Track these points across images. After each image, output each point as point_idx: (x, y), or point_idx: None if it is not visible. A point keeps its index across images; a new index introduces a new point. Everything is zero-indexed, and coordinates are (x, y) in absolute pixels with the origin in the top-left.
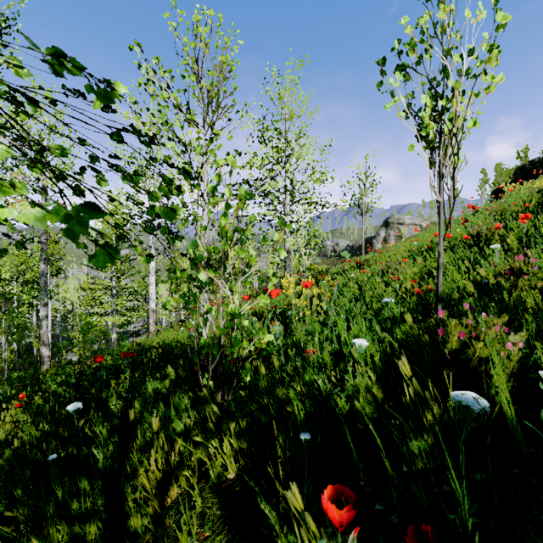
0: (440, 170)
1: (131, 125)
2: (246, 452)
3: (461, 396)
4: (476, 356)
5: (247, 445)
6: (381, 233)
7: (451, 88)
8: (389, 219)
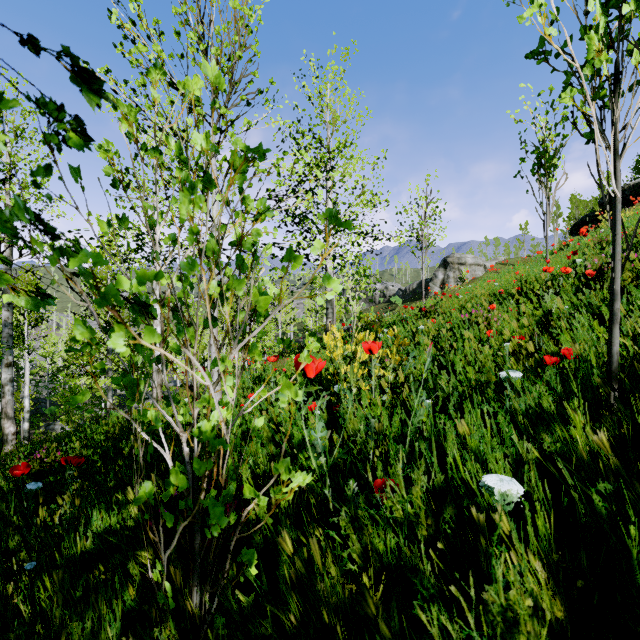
0: (616, 141)
1: None
2: None
3: None
4: None
5: None
6: (439, 275)
7: None
8: (448, 258)
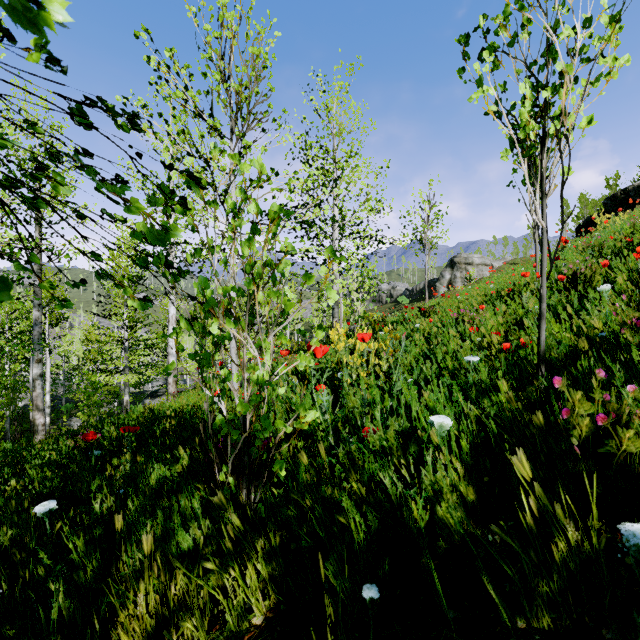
0: (543, 186)
1: (99, 97)
2: (280, 582)
3: (639, 536)
4: (622, 449)
5: (281, 571)
6: (446, 275)
7: (560, 74)
8: (454, 258)
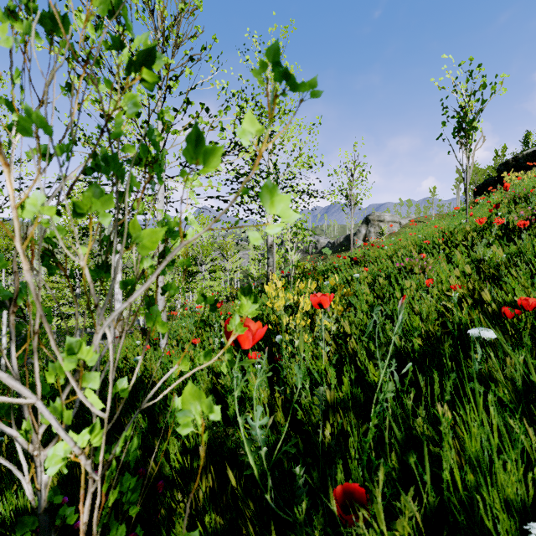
0: None
1: None
2: None
3: None
4: None
5: None
6: (362, 230)
7: None
8: (369, 216)
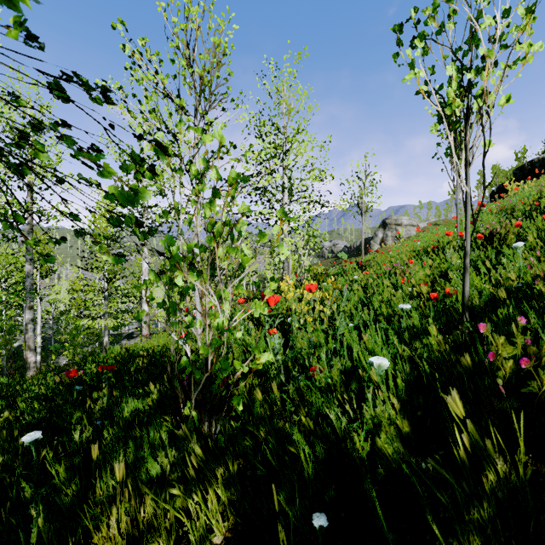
0: (467, 156)
1: (75, 72)
2: (237, 505)
3: None
4: (543, 389)
5: (238, 495)
6: (379, 234)
7: (482, 58)
8: (386, 220)
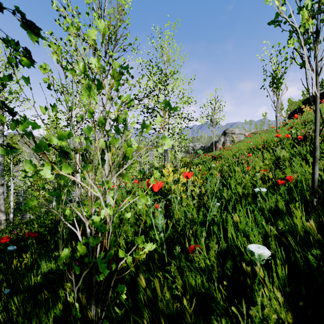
0: (317, 67)
1: None
2: None
3: None
4: None
5: None
6: (221, 139)
7: None
8: (226, 130)
